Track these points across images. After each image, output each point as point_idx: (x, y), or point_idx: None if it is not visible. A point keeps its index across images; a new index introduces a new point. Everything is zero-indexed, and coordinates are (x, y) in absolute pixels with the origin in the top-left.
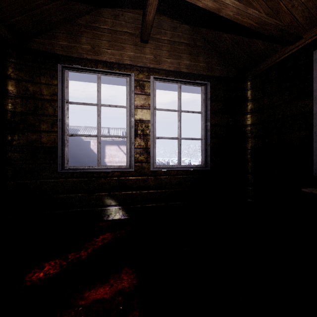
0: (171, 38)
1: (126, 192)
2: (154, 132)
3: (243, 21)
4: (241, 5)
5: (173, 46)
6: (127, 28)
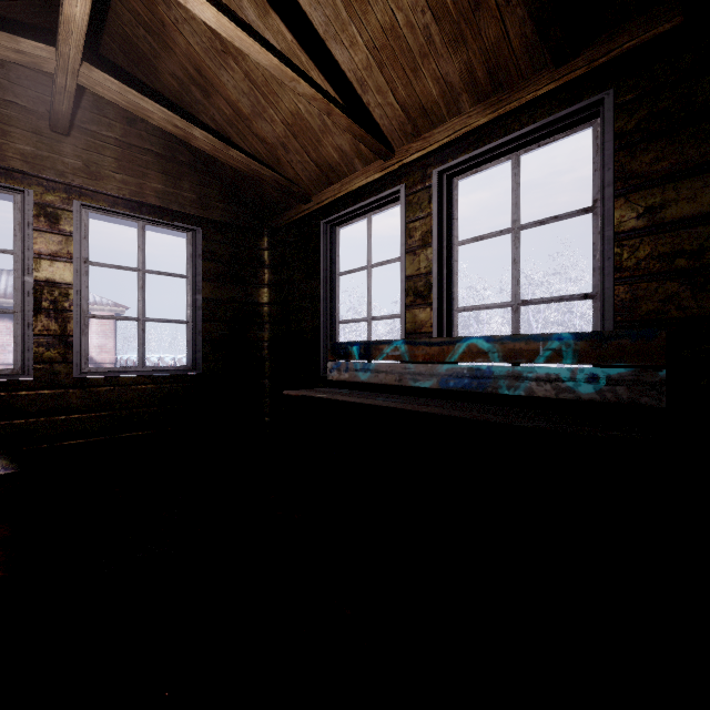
0: (124, 138)
1: (12, 422)
2: (85, 306)
3: (228, 161)
4: (219, 142)
5: (129, 153)
6: (16, 96)
